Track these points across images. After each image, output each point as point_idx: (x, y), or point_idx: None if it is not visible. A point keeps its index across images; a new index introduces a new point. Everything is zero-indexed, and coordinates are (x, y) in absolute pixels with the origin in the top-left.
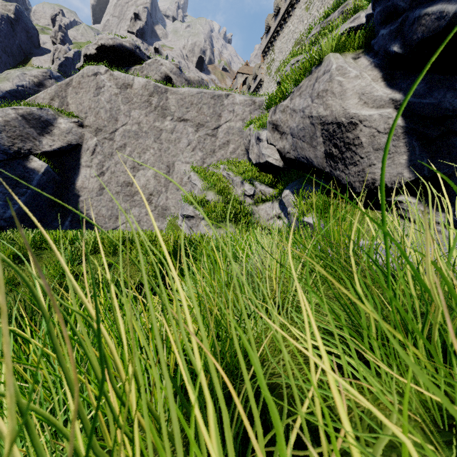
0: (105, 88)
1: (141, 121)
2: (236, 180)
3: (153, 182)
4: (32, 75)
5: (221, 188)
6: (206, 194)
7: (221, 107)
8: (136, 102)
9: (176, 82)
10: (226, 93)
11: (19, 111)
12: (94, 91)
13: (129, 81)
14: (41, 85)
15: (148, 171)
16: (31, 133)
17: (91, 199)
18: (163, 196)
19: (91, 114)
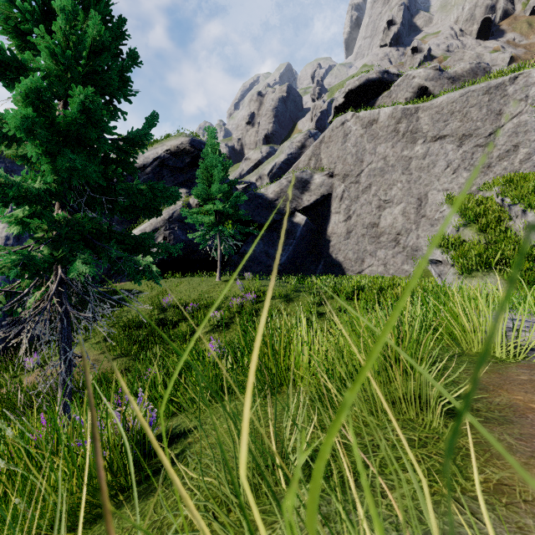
0: (351, 134)
1: (386, 154)
2: (514, 208)
3: (400, 220)
4: (297, 141)
5: (486, 223)
6: (461, 233)
7: (501, 100)
8: (381, 136)
9: (434, 89)
10: (510, 76)
11: (288, 178)
12: (342, 140)
13: (374, 116)
14: (303, 147)
15: (394, 208)
16: (296, 194)
17: (339, 243)
18: (413, 235)
19: (339, 163)
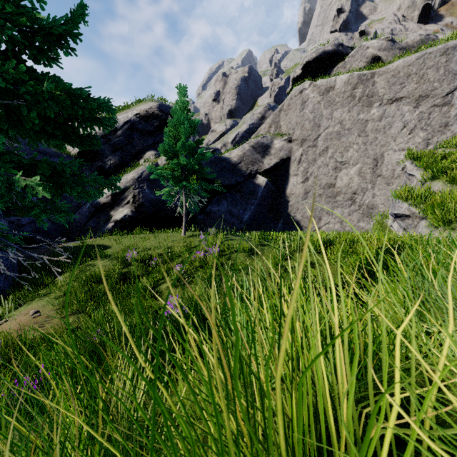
0: (309, 101)
1: (343, 119)
2: None
3: (356, 180)
4: (258, 113)
5: (456, 175)
6: (428, 186)
7: None
8: (337, 102)
9: (386, 58)
10: None
11: (250, 143)
12: (300, 107)
13: (331, 83)
14: (263, 118)
15: (350, 169)
16: (257, 158)
17: (297, 203)
18: (369, 194)
19: (297, 129)
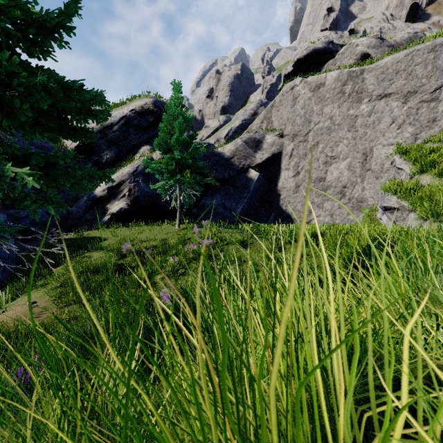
0: (300, 97)
1: (333, 114)
2: None
3: (346, 174)
4: (250, 109)
5: None
6: (417, 179)
7: None
8: (328, 98)
9: (375, 55)
10: None
11: (243, 138)
12: (291, 103)
13: (321, 80)
14: (255, 114)
15: (340, 164)
16: (250, 153)
17: (289, 197)
18: (358, 187)
19: (288, 124)
